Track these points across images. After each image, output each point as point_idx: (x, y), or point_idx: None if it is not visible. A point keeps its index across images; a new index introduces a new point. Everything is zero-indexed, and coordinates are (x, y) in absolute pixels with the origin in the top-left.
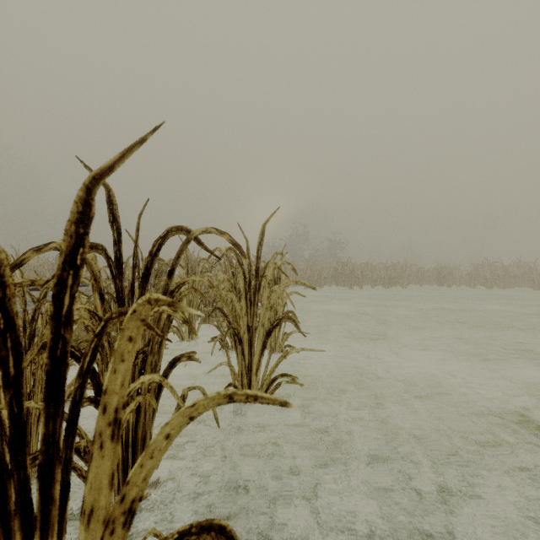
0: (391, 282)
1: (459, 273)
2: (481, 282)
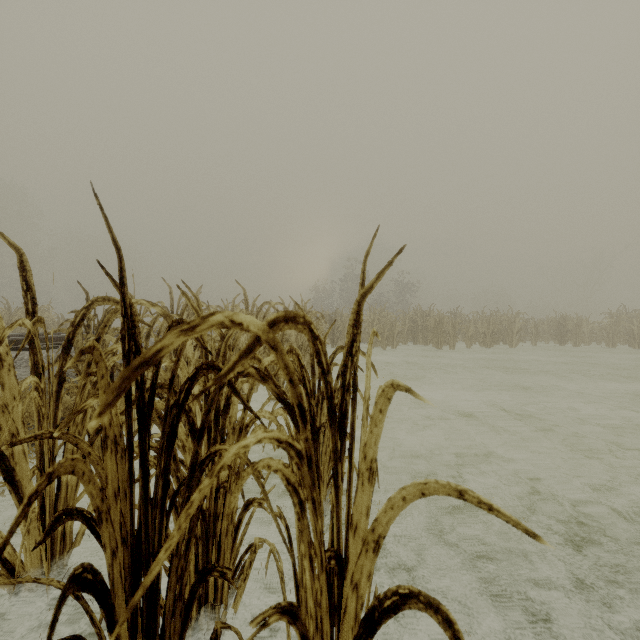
0: (494, 339)
1: (589, 326)
2: (625, 339)
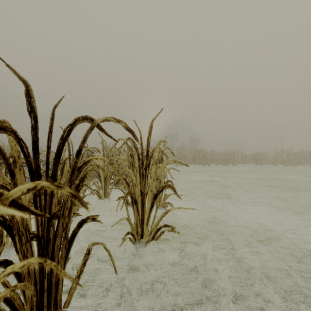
0: (227, 162)
1: (267, 157)
2: (280, 162)
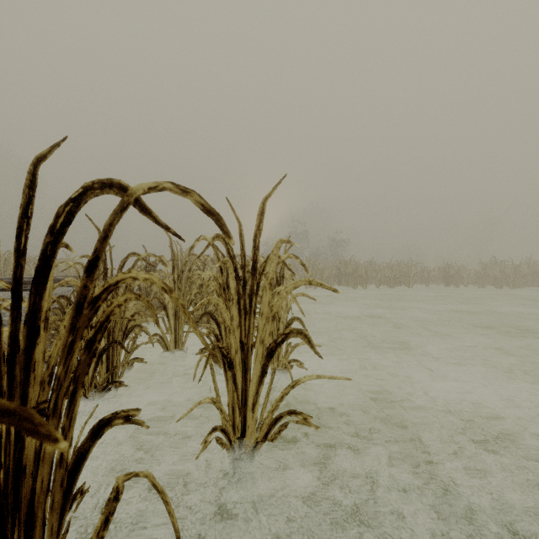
0: (396, 281)
1: (466, 272)
2: (490, 281)
